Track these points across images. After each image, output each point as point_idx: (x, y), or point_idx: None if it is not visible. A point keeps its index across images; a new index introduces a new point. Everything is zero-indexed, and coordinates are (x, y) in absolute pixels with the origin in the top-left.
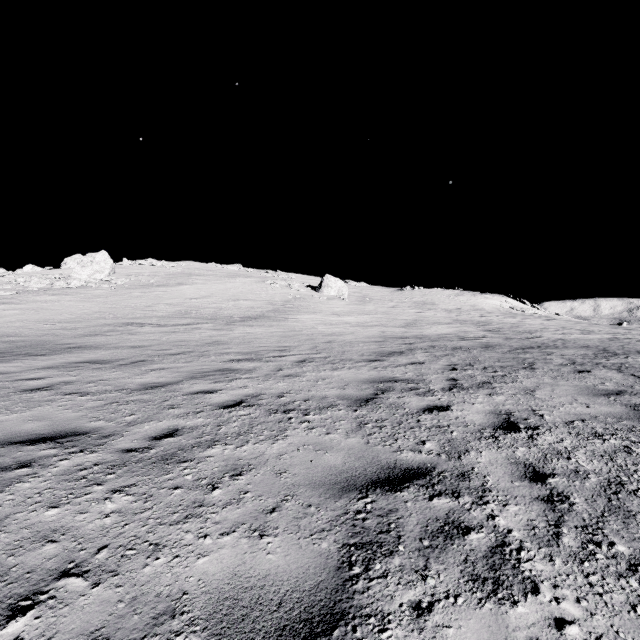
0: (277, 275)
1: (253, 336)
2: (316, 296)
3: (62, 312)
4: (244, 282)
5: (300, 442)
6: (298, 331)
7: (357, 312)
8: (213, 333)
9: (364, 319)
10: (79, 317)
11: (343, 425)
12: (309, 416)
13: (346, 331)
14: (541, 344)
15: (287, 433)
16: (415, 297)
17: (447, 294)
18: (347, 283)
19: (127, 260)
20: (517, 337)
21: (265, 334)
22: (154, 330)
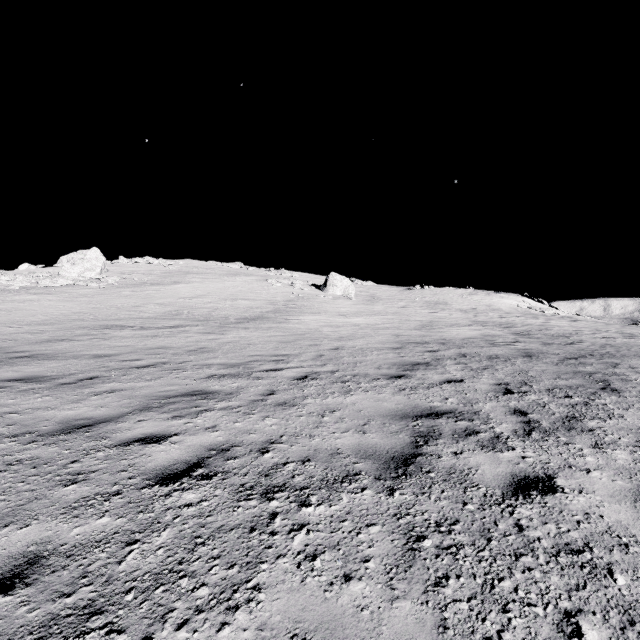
0: (280, 273)
1: (247, 341)
2: (321, 295)
3: (37, 313)
4: (244, 281)
5: (285, 620)
6: (300, 335)
7: (365, 312)
8: (201, 337)
9: (374, 320)
10: (54, 318)
11: (376, 543)
12: (309, 509)
13: (355, 335)
14: (591, 351)
15: (260, 576)
16: (426, 296)
17: (460, 293)
18: (353, 282)
19: (123, 258)
20: (555, 342)
21: (261, 338)
22: (133, 334)
